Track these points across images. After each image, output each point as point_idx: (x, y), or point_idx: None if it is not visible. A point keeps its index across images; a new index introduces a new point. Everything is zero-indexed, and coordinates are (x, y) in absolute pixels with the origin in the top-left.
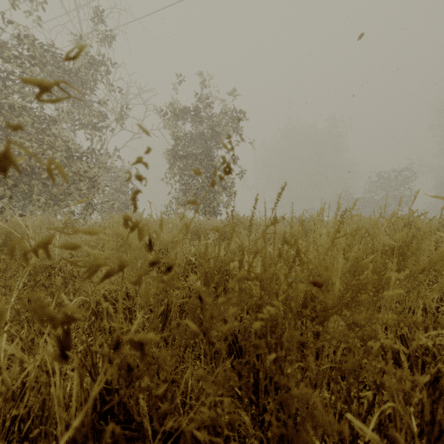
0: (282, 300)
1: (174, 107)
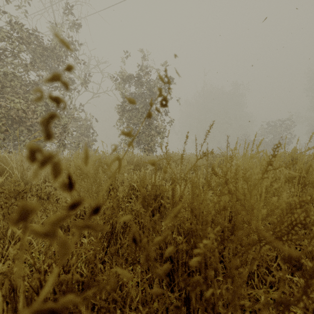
0: (216, 232)
1: (122, 75)
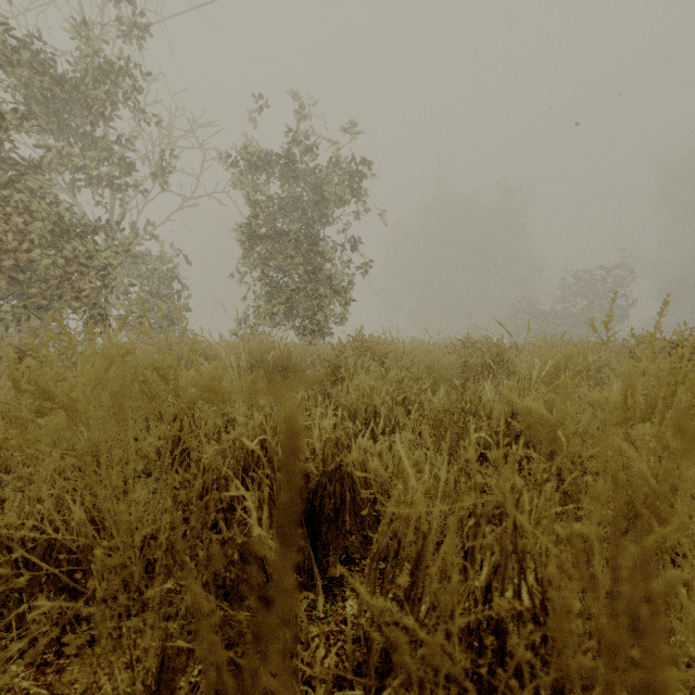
0: None
1: (251, 153)
